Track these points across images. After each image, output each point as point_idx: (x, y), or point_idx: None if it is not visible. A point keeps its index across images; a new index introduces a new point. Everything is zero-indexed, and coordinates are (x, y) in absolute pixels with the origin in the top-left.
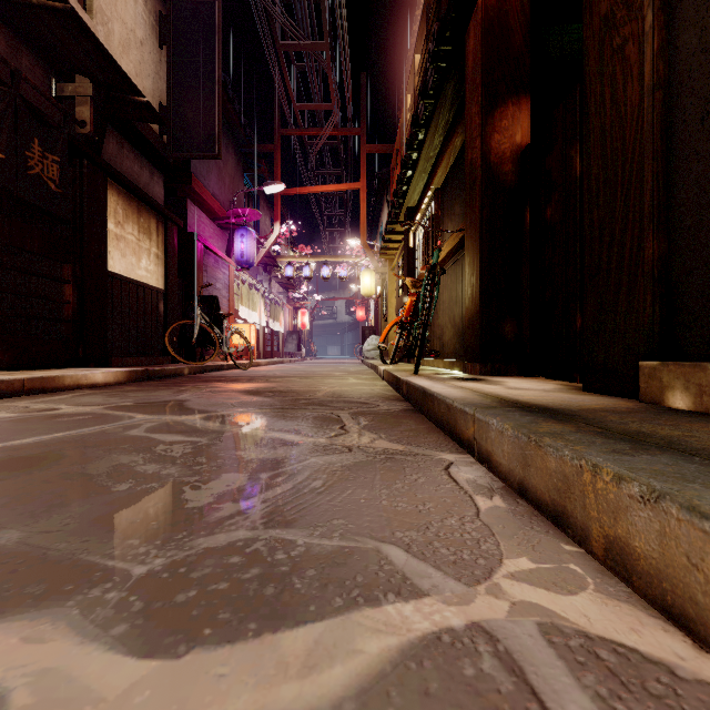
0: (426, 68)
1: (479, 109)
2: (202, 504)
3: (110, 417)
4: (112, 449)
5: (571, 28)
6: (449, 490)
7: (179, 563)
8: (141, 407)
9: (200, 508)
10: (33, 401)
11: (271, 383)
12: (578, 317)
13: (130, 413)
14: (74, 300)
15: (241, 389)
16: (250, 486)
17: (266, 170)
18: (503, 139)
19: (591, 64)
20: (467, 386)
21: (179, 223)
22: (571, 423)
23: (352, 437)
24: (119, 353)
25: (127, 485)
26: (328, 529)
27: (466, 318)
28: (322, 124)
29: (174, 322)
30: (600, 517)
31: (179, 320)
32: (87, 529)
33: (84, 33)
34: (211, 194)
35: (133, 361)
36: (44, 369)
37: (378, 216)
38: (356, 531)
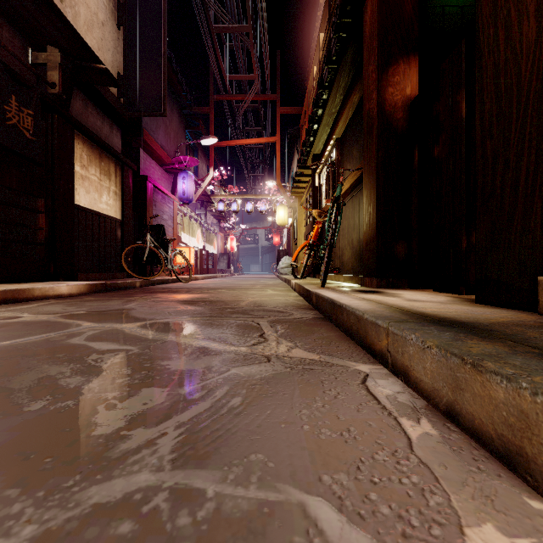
0: (329, 42)
1: (376, 67)
2: (111, 430)
3: (60, 325)
4: (47, 359)
5: (451, 1)
6: (372, 411)
7: (52, 534)
8: (91, 315)
9: (106, 436)
10: (3, 309)
11: (204, 294)
12: (464, 239)
13: (79, 321)
14: (47, 227)
15: (179, 299)
16: (166, 404)
17: (203, 127)
18: (395, 91)
19: (484, 11)
20: (370, 298)
21: (133, 167)
22: (497, 340)
23: (270, 346)
24: (84, 270)
25: (41, 403)
26: (245, 471)
27: (364, 241)
28: (246, 91)
29: (129, 245)
30: None
31: (132, 243)
32: None
33: (53, 10)
34: (159, 145)
35: (95, 276)
36: (21, 283)
37: (290, 164)
38: (277, 475)
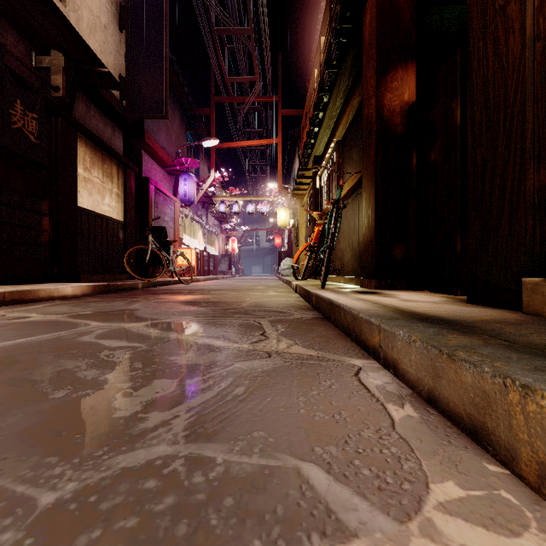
0: (329, 46)
1: (374, 73)
2: (129, 413)
3: (69, 324)
4: (62, 355)
5: (448, 8)
6: (362, 398)
7: (91, 488)
8: (97, 316)
9: (126, 418)
10: (11, 310)
11: (206, 295)
12: (458, 241)
13: (87, 320)
14: (50, 229)
15: (182, 300)
16: (177, 393)
17: (204, 129)
18: (393, 97)
19: (475, 25)
20: (367, 298)
21: (135, 169)
22: (475, 335)
23: (271, 343)
24: (87, 271)
25: (64, 392)
26: (248, 444)
27: (363, 243)
28: (247, 93)
29: (131, 247)
30: (532, 441)
31: (135, 245)
32: (10, 444)
33: (57, 16)
34: (161, 147)
35: (98, 277)
36: (26, 284)
37: (291, 165)
38: (276, 447)
